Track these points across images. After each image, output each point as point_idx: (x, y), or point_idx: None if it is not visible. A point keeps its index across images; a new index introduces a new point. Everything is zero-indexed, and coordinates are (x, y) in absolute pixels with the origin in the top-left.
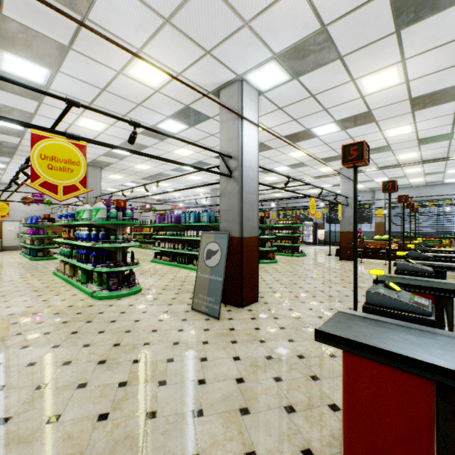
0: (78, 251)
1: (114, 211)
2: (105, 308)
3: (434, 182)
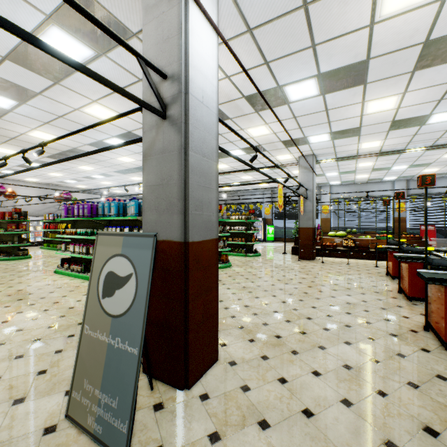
0: None
1: None
2: None
3: (375, 179)
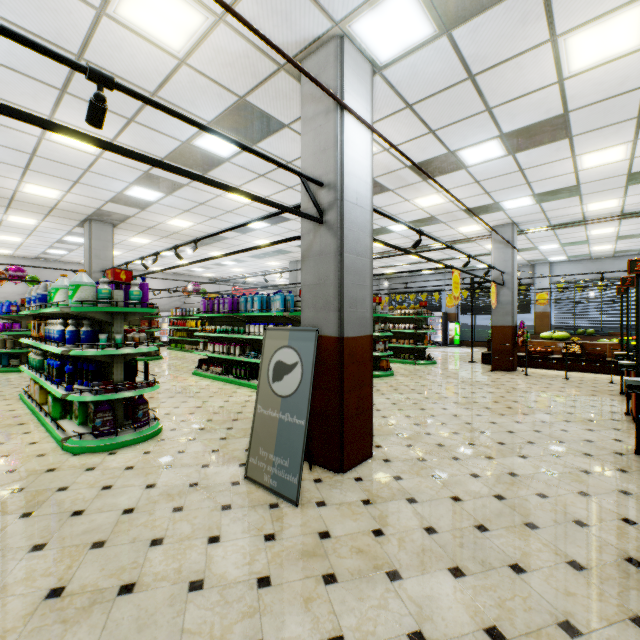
0: (49, 361)
1: (105, 289)
2: (76, 475)
3: (626, 251)
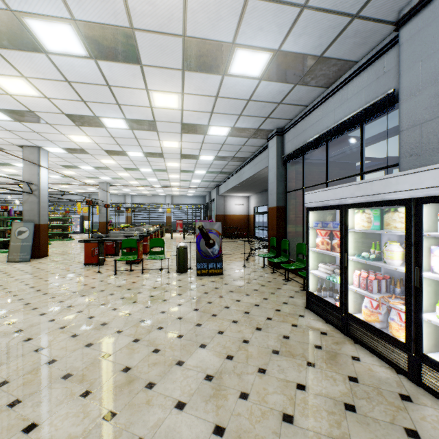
0: None
1: None
2: None
3: (155, 194)
